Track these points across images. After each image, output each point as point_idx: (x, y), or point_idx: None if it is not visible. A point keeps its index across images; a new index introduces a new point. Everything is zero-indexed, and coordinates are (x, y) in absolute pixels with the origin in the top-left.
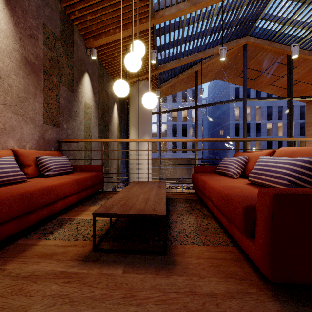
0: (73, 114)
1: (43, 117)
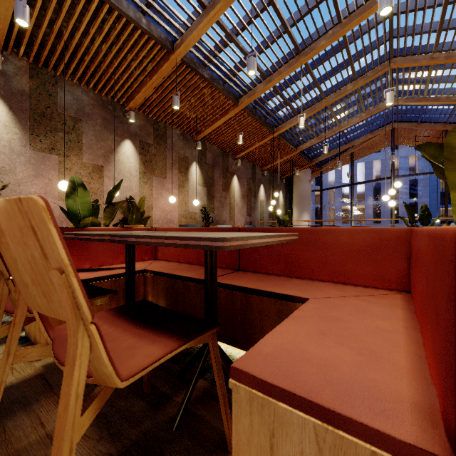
0: (255, 208)
1: (246, 213)
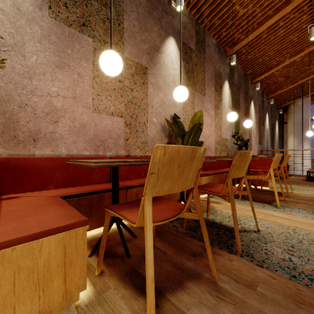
0: (263, 137)
1: (258, 142)
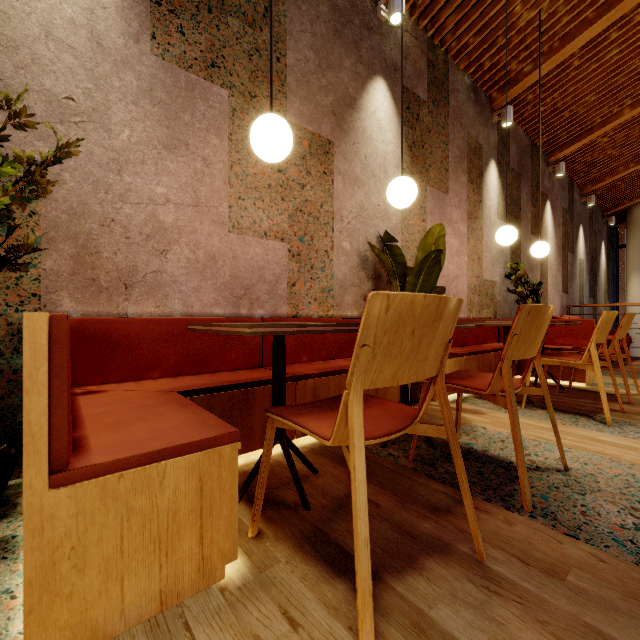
0: (573, 277)
1: (562, 287)
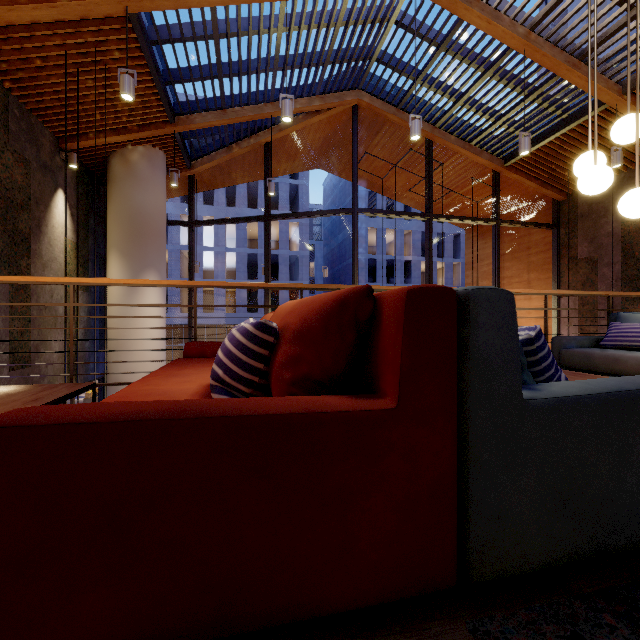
0: None
1: None
